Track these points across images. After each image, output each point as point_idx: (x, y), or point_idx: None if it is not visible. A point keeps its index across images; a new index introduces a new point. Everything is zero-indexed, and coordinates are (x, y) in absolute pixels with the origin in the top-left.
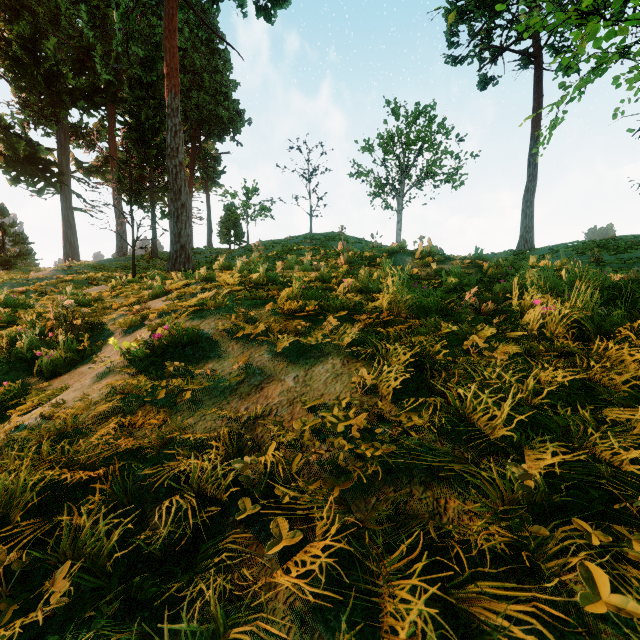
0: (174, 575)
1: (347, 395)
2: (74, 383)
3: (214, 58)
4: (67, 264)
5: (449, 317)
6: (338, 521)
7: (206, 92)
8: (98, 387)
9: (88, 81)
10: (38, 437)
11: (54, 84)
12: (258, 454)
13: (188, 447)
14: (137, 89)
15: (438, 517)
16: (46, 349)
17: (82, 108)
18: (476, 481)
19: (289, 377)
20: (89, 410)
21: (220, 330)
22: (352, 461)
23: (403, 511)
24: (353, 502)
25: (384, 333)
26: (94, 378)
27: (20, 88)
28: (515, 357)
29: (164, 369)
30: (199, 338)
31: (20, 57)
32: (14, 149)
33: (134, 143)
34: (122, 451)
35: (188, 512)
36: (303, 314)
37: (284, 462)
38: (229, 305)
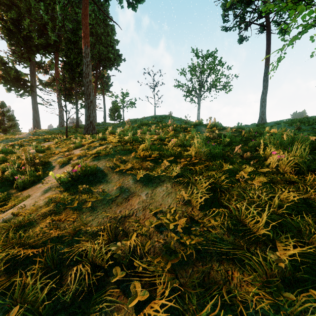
0: (77, 313)
1: (174, 205)
2: (33, 193)
3: (107, 28)
4: (34, 131)
5: (227, 160)
6: (170, 285)
7: (103, 45)
8: (43, 197)
9: (45, 40)
10: (8, 227)
11: (28, 42)
12: (126, 239)
13: (88, 234)
14: (69, 44)
15: (228, 283)
16: (20, 175)
17: (42, 54)
18: (250, 263)
19: (143, 194)
20: (37, 211)
21: (107, 167)
22: (177, 245)
23: (207, 278)
24: (178, 271)
25: (193, 169)
26: (42, 192)
27: (11, 44)
28: (264, 183)
29: (78, 188)
30: (96, 171)
31: (11, 29)
32: (8, 74)
33: (67, 71)
34: (53, 235)
35: (86, 275)
36: (150, 158)
37: (140, 245)
38: (112, 153)
